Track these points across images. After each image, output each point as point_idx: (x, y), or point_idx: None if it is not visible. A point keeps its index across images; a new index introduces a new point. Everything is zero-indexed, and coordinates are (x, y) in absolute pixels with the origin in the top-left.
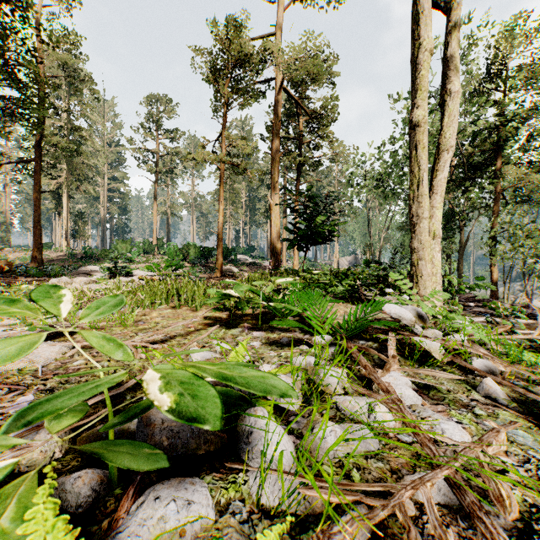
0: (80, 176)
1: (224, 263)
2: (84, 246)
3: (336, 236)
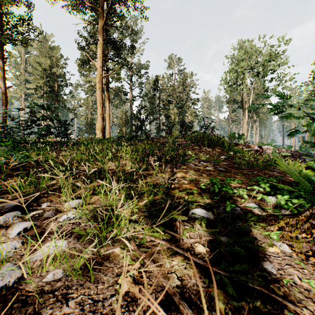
0: None
1: None
2: None
3: None
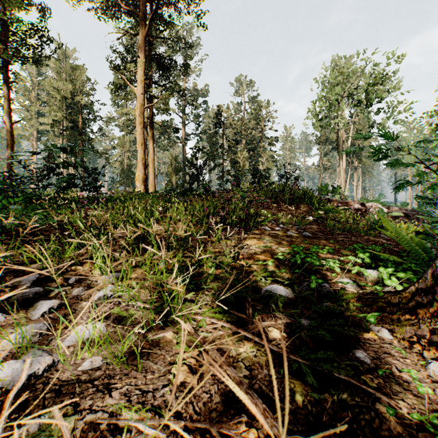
0: None
1: None
2: None
3: None
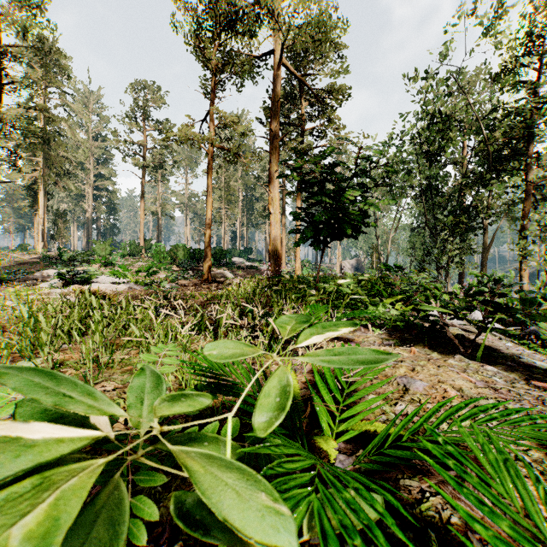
0: (58, 170)
1: (218, 267)
2: (59, 248)
3: (373, 225)
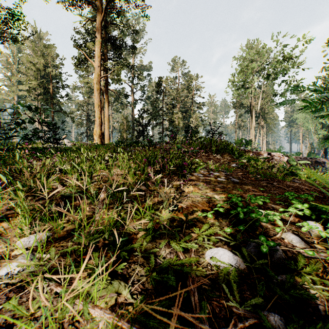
0: None
1: None
2: None
3: None
